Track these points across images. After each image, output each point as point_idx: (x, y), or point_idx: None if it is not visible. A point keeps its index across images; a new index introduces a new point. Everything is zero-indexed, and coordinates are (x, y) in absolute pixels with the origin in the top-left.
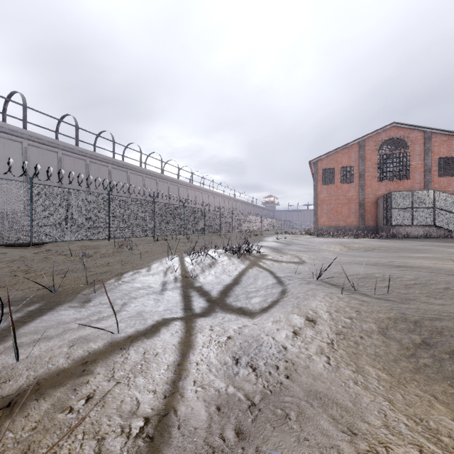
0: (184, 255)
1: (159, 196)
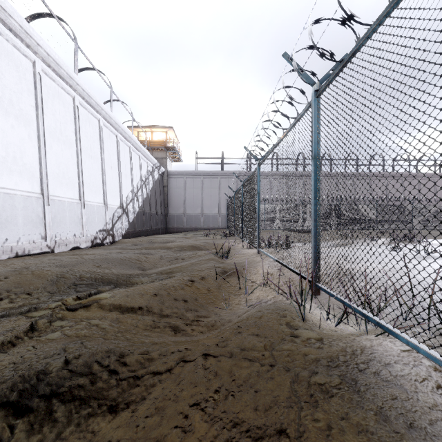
0: (362, 238)
1: (405, 194)
